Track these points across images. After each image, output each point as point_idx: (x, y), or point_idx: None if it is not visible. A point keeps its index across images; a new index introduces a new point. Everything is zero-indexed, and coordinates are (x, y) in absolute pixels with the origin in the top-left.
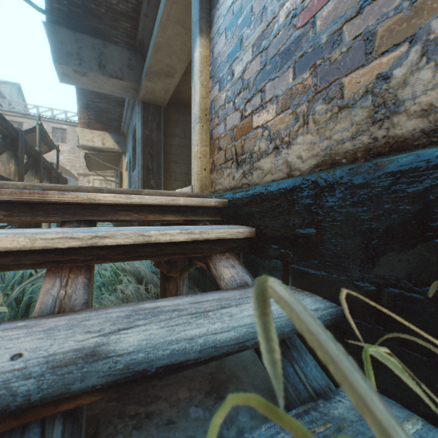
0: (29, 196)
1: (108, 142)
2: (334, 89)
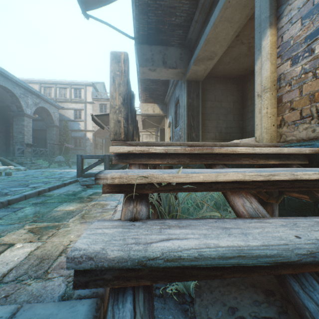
0: (205, 150)
1: (156, 110)
2: None
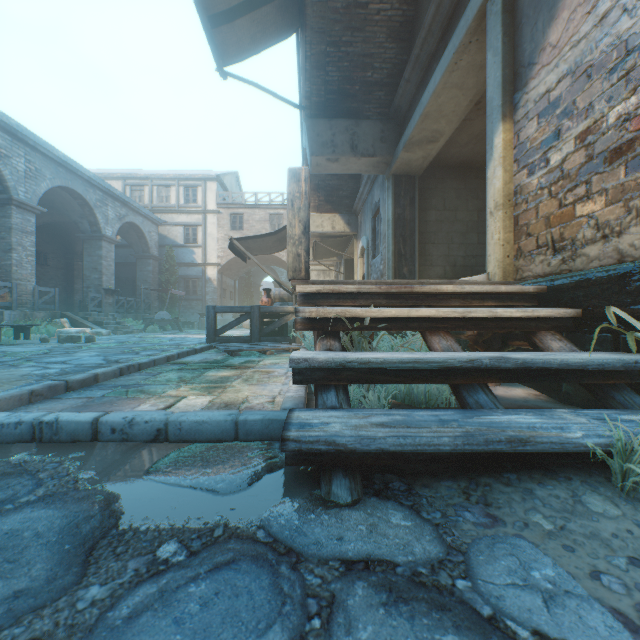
0: (404, 289)
1: (338, 224)
2: None
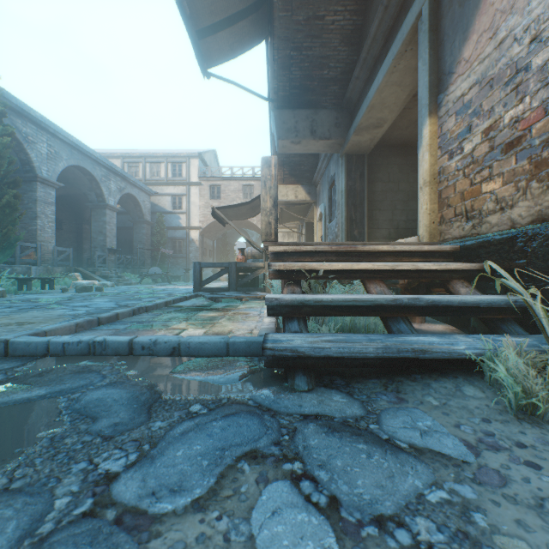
0: (349, 248)
1: (300, 194)
2: (543, 175)
